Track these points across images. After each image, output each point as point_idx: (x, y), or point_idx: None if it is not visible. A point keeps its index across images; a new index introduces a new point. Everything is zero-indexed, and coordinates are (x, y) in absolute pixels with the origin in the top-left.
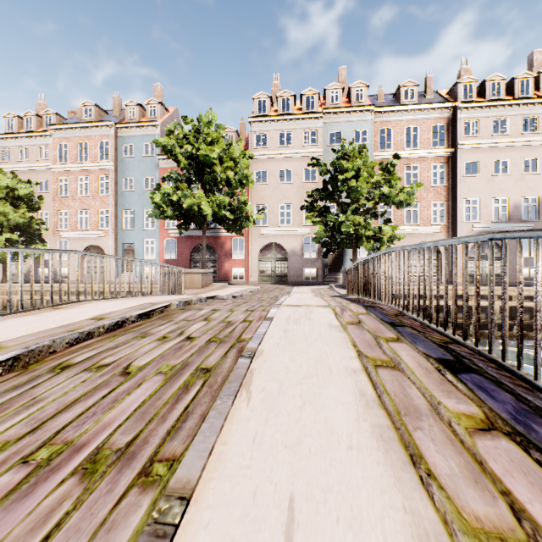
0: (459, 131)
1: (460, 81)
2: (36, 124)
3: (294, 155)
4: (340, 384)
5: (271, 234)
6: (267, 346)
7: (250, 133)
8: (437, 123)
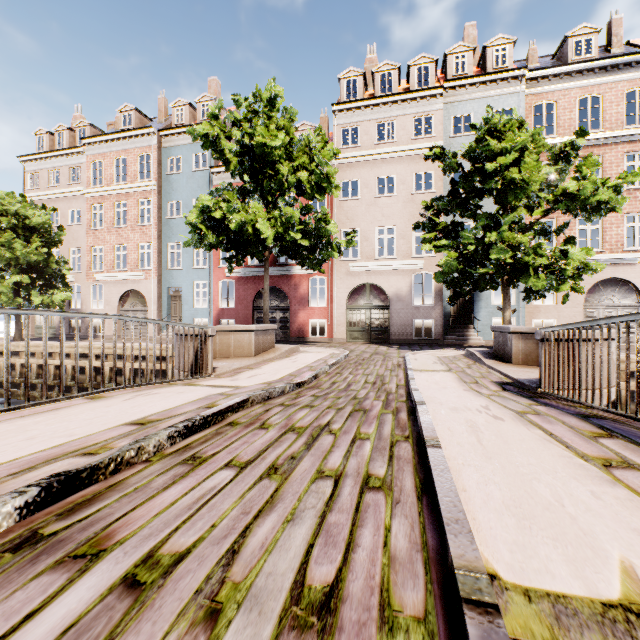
0: None
1: None
2: (69, 140)
3: (398, 154)
4: None
5: (364, 270)
6: None
7: (334, 127)
8: (634, 86)
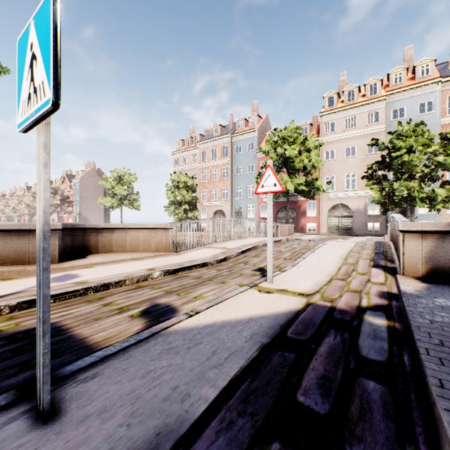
0: None
1: None
2: (190, 142)
3: (358, 134)
4: (338, 254)
5: (338, 197)
6: (320, 248)
7: (320, 124)
8: None
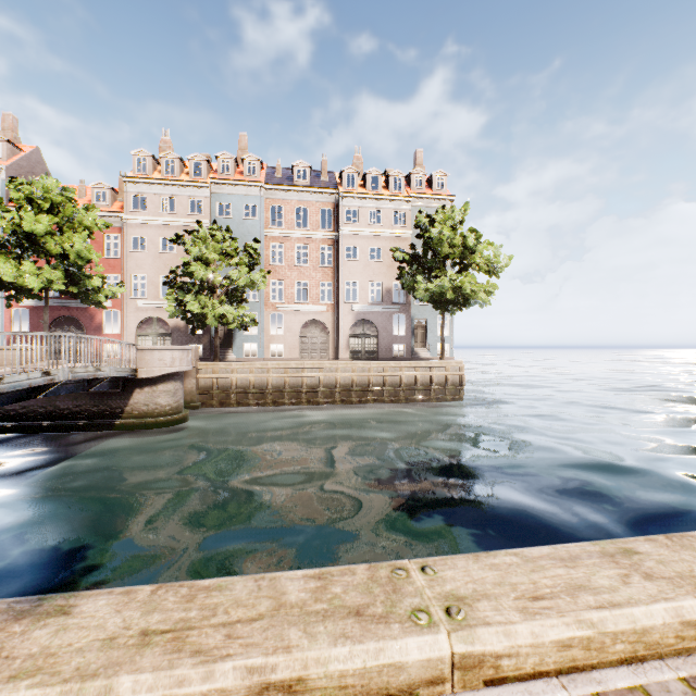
0: (341, 217)
1: (344, 170)
2: None
3: (178, 223)
4: None
5: (151, 307)
6: None
7: (126, 193)
8: (325, 206)
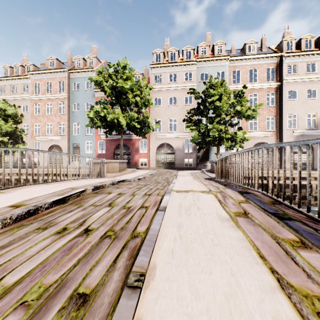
0: (284, 71)
1: (284, 39)
2: (21, 71)
3: (178, 88)
4: None
5: (164, 137)
6: (160, 257)
7: (150, 74)
8: (269, 66)
